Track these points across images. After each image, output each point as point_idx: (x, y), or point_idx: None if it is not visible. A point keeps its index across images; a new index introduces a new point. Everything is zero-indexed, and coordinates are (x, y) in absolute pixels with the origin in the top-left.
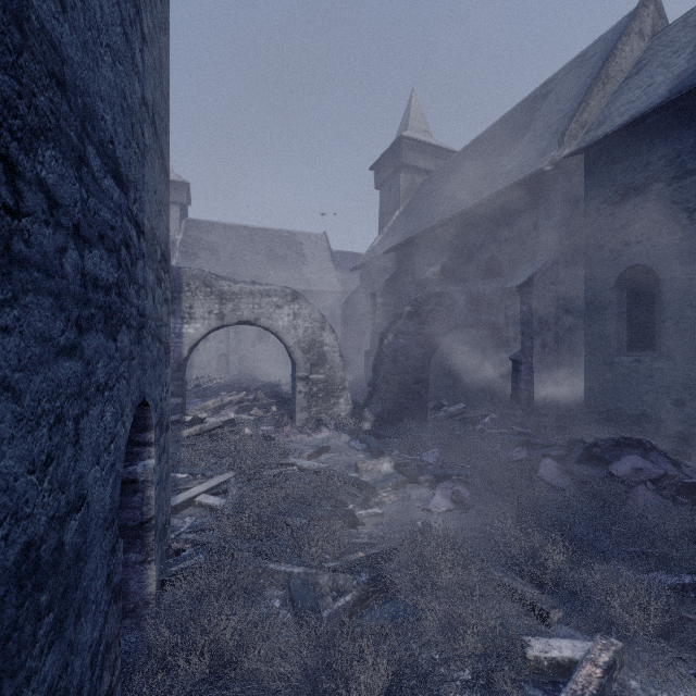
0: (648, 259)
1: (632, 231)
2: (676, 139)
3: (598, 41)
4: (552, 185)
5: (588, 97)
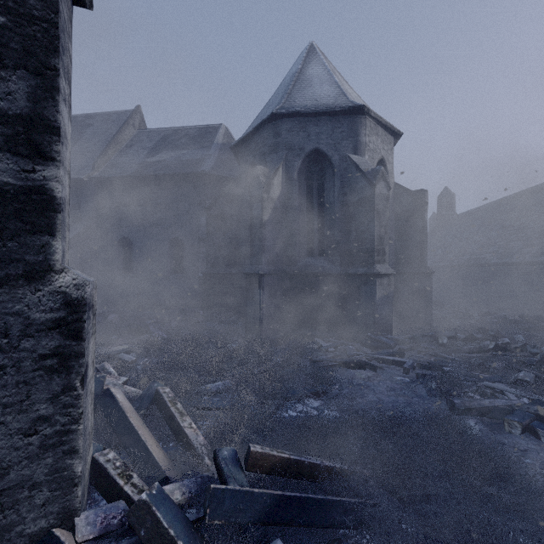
0: (129, 235)
1: (124, 222)
2: (138, 190)
3: (117, 114)
4: (89, 188)
5: (108, 149)
